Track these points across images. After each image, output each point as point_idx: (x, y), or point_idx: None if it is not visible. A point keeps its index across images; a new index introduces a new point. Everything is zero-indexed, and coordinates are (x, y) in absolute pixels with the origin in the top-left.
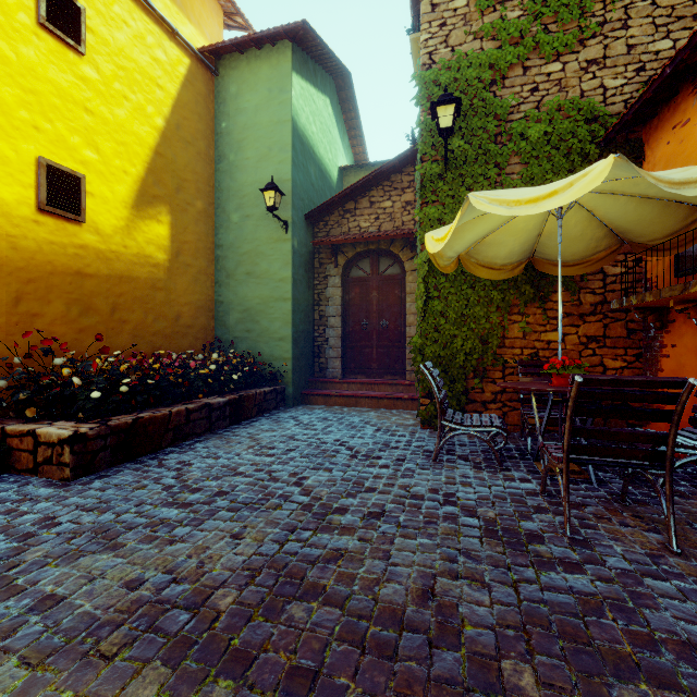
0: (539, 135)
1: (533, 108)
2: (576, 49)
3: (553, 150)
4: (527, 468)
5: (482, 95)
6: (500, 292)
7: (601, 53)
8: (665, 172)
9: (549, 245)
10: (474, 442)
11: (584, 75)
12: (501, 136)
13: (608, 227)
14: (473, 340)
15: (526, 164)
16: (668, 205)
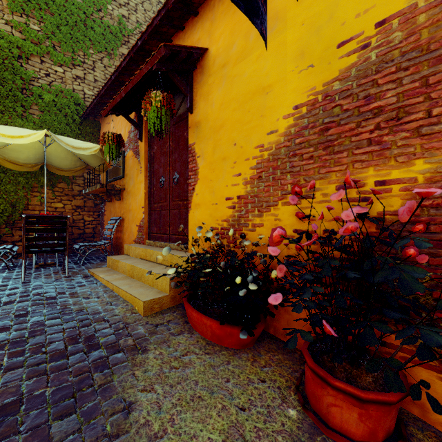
0: (50, 100)
1: (47, 84)
2: (71, 67)
3: (58, 111)
4: (27, 268)
5: (12, 61)
6: (25, 178)
7: (83, 76)
8: (80, 142)
9: (52, 158)
10: (1, 264)
11: (75, 81)
12: (26, 90)
13: (77, 156)
14: (5, 205)
15: (43, 112)
16: (94, 154)
